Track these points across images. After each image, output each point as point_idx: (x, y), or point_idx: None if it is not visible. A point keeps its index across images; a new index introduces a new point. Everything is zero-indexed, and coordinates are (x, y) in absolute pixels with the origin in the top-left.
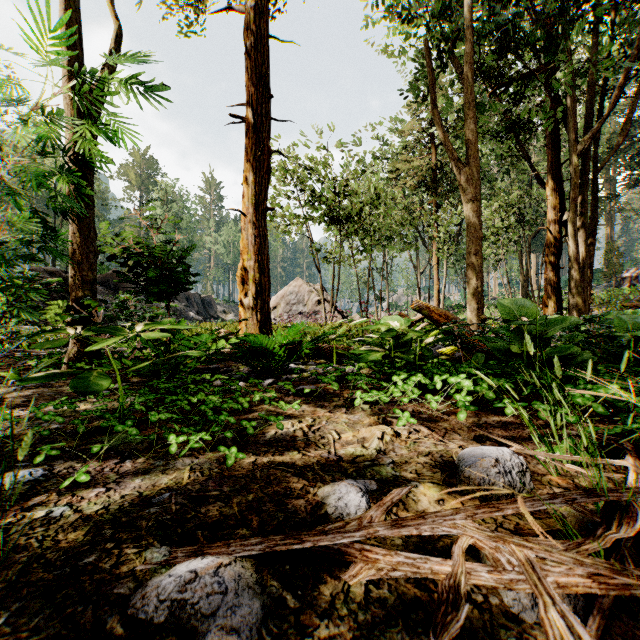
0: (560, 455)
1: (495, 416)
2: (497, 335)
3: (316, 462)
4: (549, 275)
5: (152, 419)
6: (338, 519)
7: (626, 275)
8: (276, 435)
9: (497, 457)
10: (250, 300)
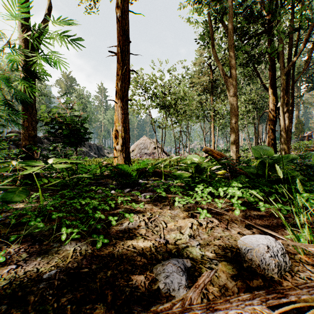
0: (310, 244)
1: (254, 211)
2: (247, 165)
3: (152, 244)
4: (270, 134)
5: (53, 217)
6: (166, 293)
7: (306, 135)
8: (129, 225)
9: (267, 244)
10: (119, 146)
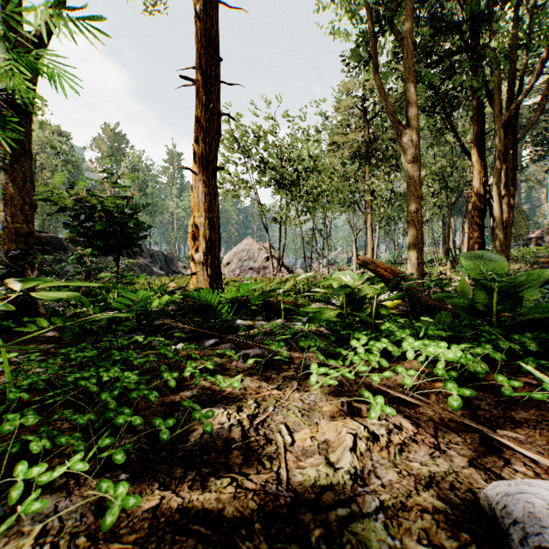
0: None
1: (485, 395)
2: (444, 290)
3: (257, 509)
4: (475, 234)
5: (5, 428)
6: None
7: (532, 236)
8: (203, 438)
9: None
10: (201, 255)
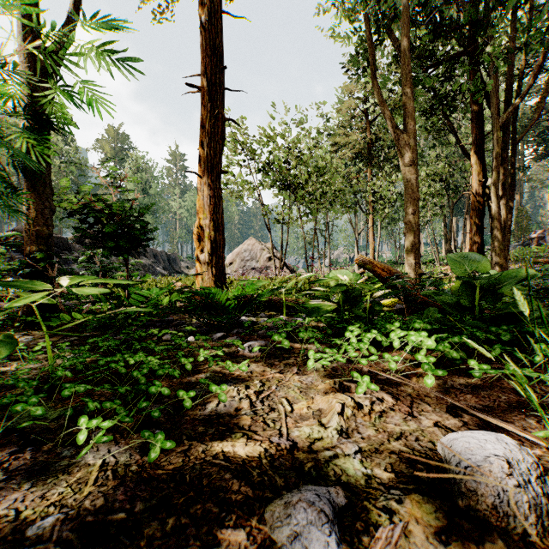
0: None
1: (460, 378)
2: (437, 288)
3: (264, 451)
4: (474, 234)
5: (65, 394)
6: None
7: (534, 236)
8: (218, 407)
9: (506, 456)
10: (206, 256)
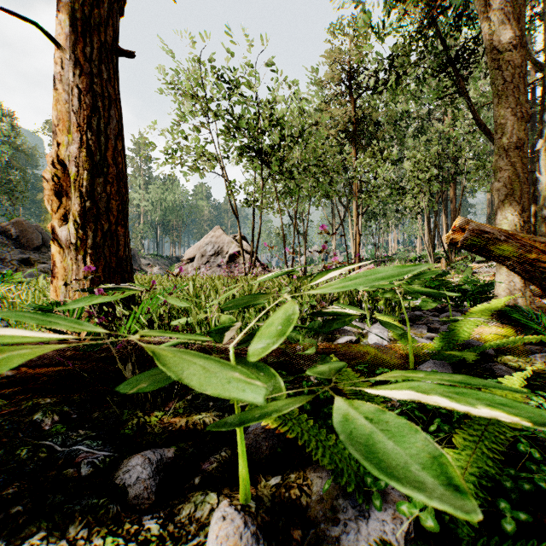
0: None
1: None
2: None
3: None
4: None
5: None
6: None
7: None
8: None
9: None
10: (69, 229)
